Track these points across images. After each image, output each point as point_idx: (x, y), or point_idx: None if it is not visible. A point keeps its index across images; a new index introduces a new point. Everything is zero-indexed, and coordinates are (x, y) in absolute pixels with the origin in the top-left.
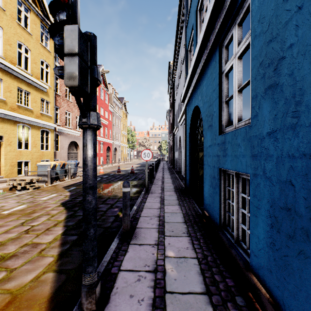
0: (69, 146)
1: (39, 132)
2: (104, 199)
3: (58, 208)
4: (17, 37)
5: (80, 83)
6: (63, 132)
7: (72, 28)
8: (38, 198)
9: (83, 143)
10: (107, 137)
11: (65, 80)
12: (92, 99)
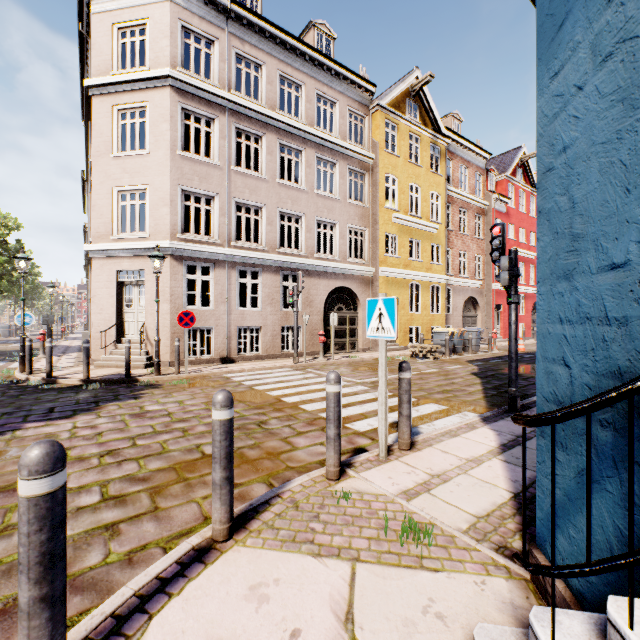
0: (464, 305)
1: (429, 290)
2: (525, 377)
3: (469, 376)
4: (409, 180)
5: (508, 284)
6: (456, 285)
7: (504, 258)
8: (443, 366)
9: (509, 313)
10: (532, 284)
11: (501, 283)
12: (514, 287)
